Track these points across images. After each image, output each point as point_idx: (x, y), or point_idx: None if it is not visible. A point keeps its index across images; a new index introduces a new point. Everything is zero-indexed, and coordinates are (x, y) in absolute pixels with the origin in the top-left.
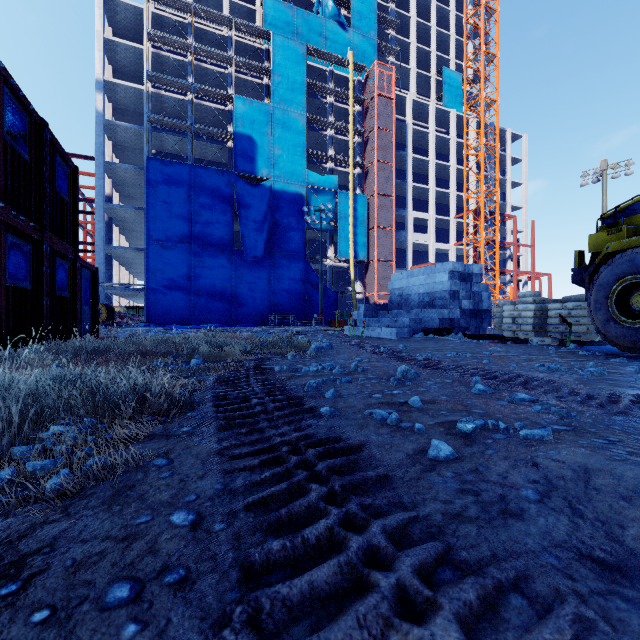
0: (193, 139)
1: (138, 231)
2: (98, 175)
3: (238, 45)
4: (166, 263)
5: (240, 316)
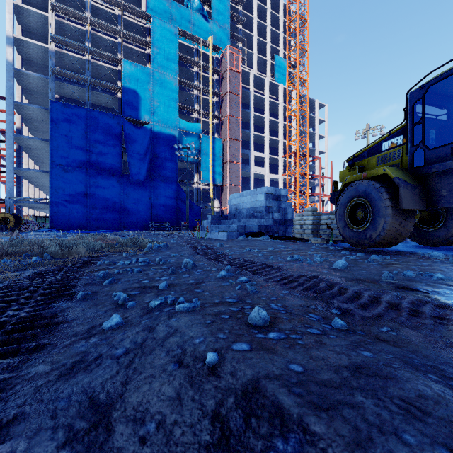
0: (90, 89)
1: (45, 157)
2: (8, 111)
3: (126, 22)
4: (67, 183)
5: (127, 223)
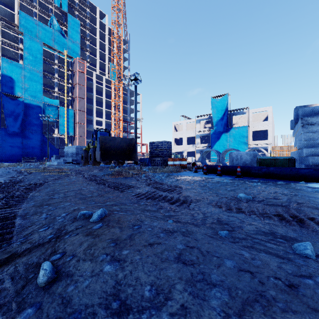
0: None
1: None
2: None
3: (3, 31)
4: None
5: (5, 158)
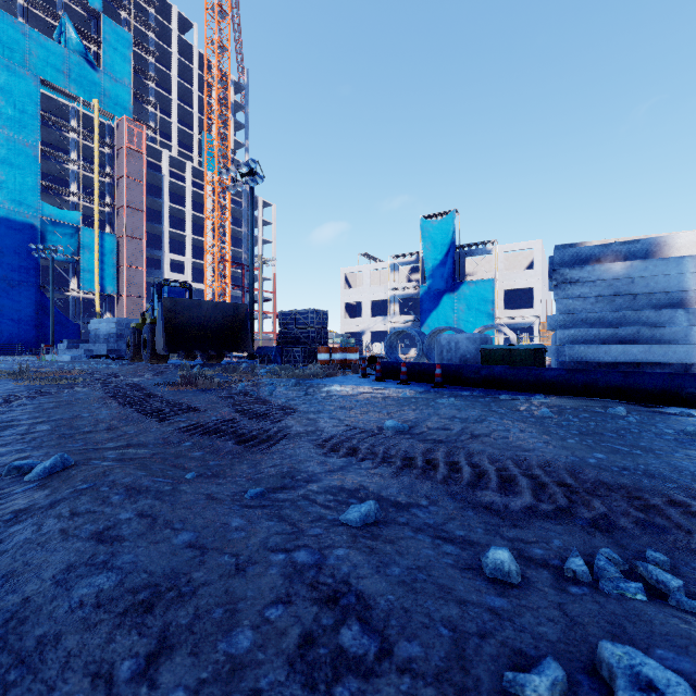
0: None
1: None
2: None
3: None
4: None
5: None
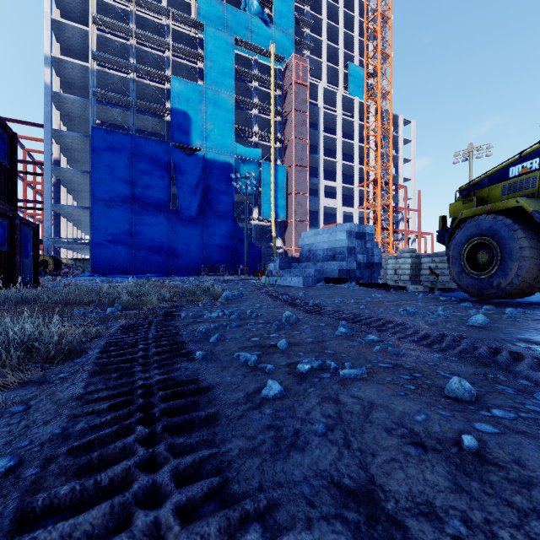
0: (134, 112)
1: (85, 192)
2: (46, 141)
3: (175, 33)
4: (110, 220)
5: (176, 267)
